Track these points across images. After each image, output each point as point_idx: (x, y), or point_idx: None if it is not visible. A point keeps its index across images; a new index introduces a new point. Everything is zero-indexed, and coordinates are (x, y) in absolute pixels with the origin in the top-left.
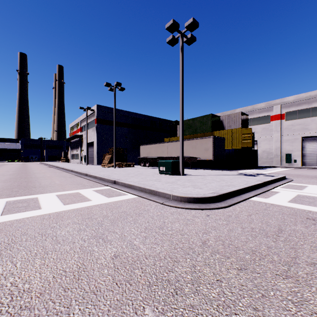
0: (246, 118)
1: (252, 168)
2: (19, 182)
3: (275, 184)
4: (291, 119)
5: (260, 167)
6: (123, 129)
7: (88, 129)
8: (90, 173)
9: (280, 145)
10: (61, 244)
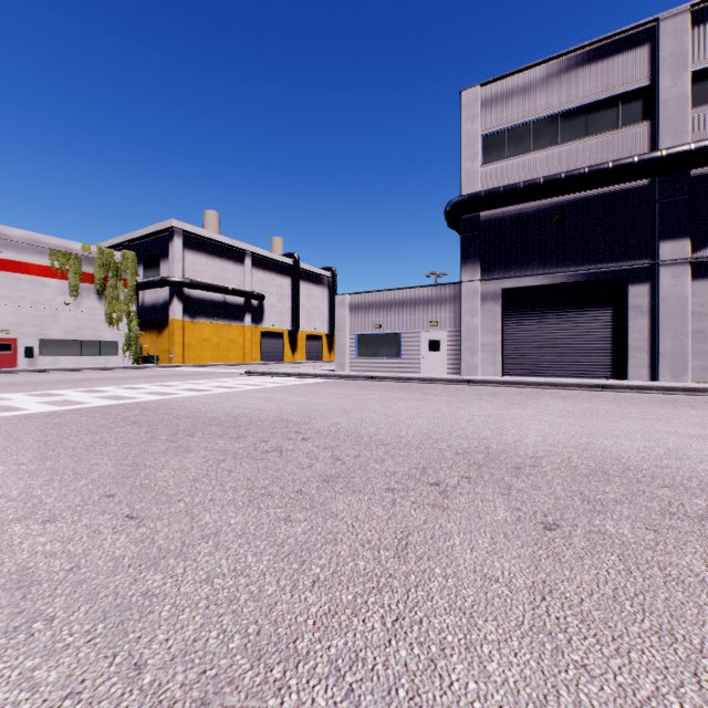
0: None
1: None
2: None
3: None
4: None
5: None
6: None
7: None
8: None
9: None
10: None
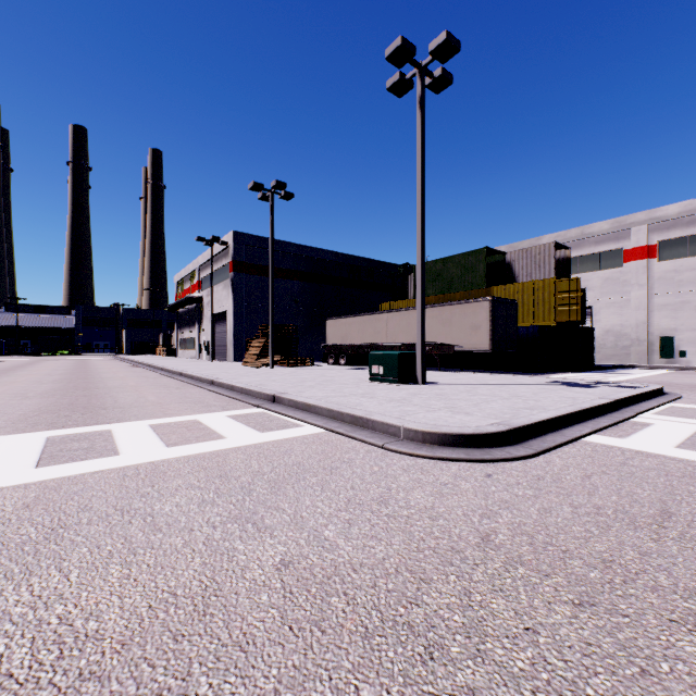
0: (566, 255)
1: (582, 370)
2: (72, 396)
3: (639, 407)
4: (673, 257)
5: (599, 368)
6: (289, 283)
7: (216, 285)
8: (221, 379)
9: (646, 318)
10: (164, 533)
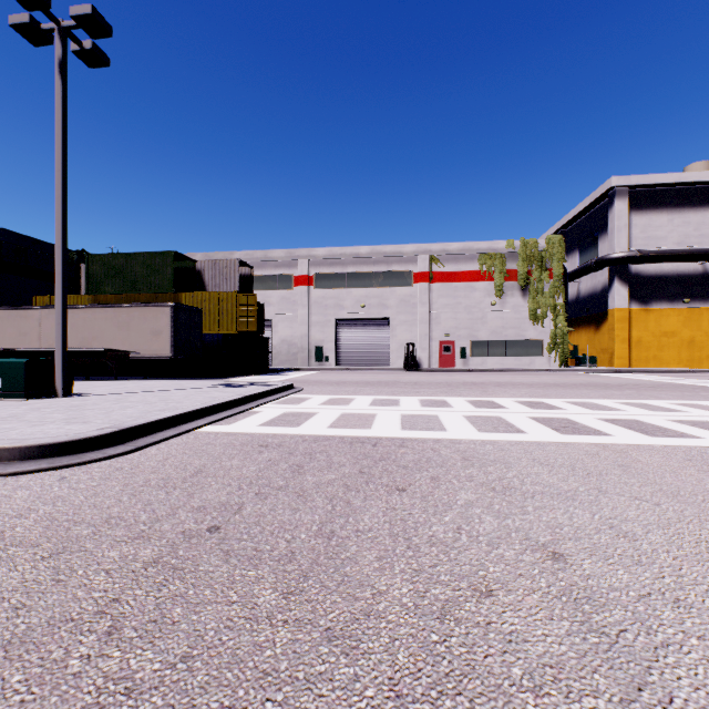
0: (250, 273)
1: (260, 373)
2: None
3: (265, 400)
4: (323, 287)
5: (273, 371)
6: None
7: None
8: None
9: (307, 331)
10: None
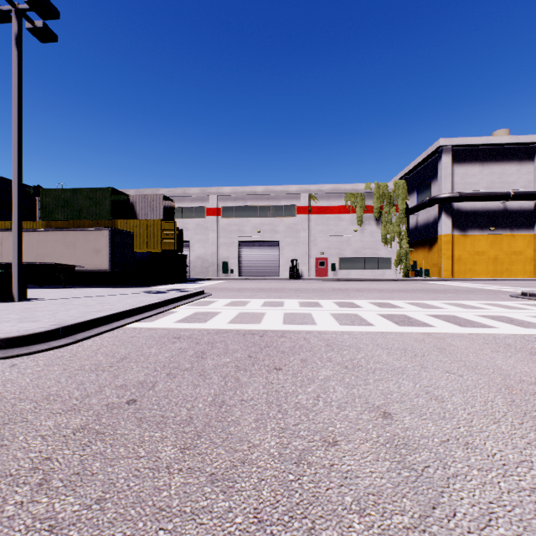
0: (172, 205)
1: (179, 282)
2: None
3: (181, 302)
4: (228, 217)
5: (190, 280)
6: None
7: None
8: None
9: (216, 250)
10: None
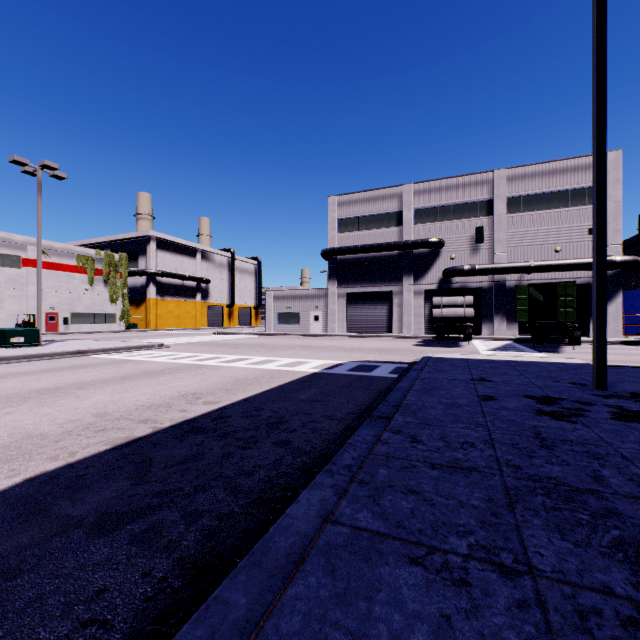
0: None
1: None
2: None
3: None
4: None
5: None
6: None
7: None
8: None
9: None
10: (206, 349)
